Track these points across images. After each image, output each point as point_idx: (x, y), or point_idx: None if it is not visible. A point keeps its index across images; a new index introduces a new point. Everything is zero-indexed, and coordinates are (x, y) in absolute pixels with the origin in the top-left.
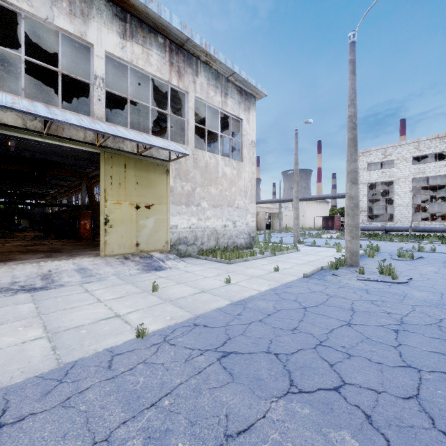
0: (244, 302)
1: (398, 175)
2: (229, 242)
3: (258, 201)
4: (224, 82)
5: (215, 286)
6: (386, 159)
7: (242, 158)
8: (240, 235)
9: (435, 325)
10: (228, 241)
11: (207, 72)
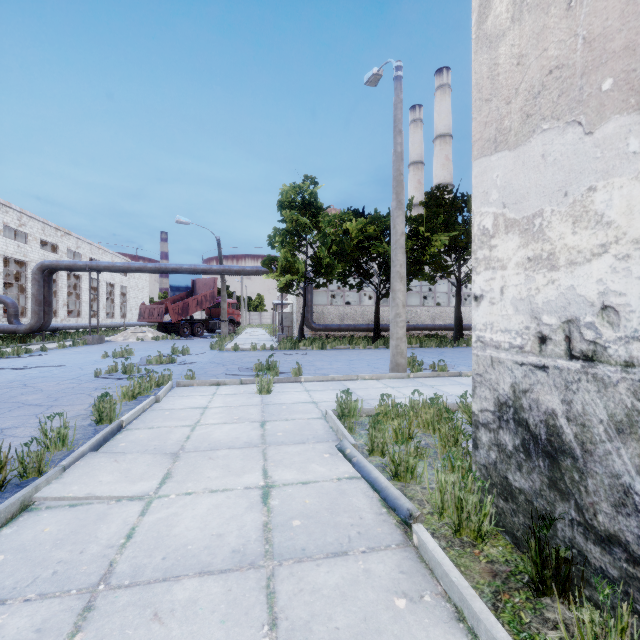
0: None
1: None
2: None
3: None
4: None
5: None
6: None
7: None
8: None
9: None
10: None
11: None
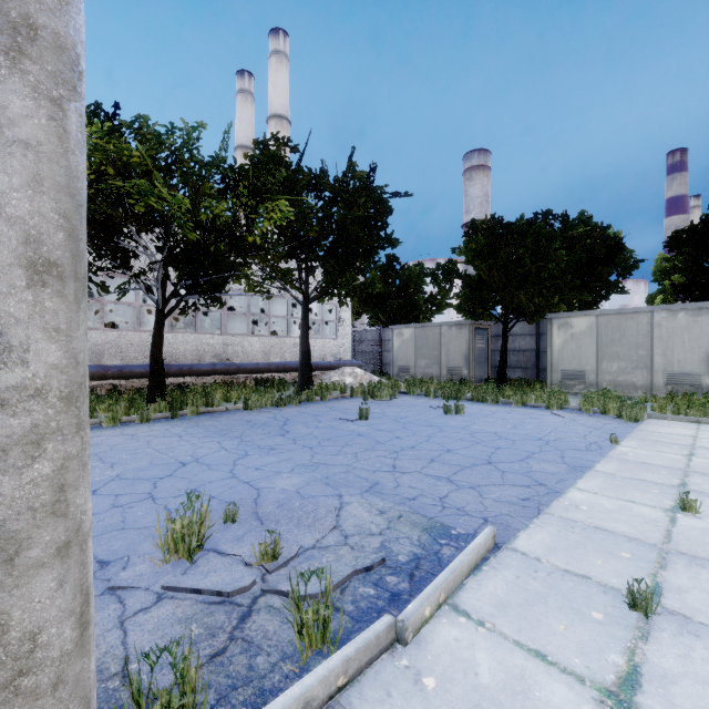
0: (575, 468)
1: None
2: None
3: None
4: None
5: (698, 502)
6: None
7: None
8: None
9: (371, 449)
10: None
11: None
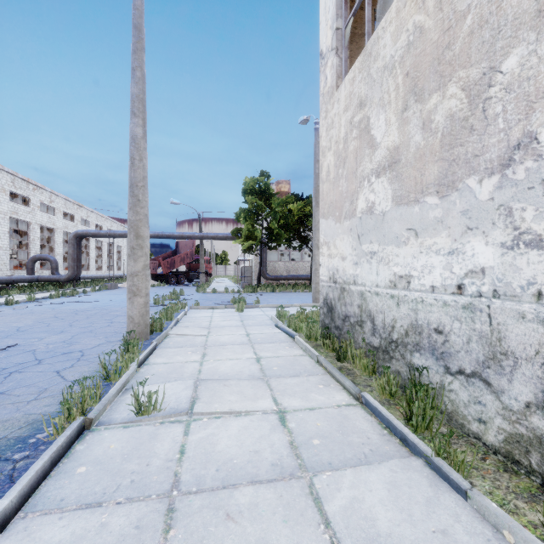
0: None
1: None
2: None
3: None
4: None
5: None
6: None
7: None
8: None
9: None
10: None
11: None
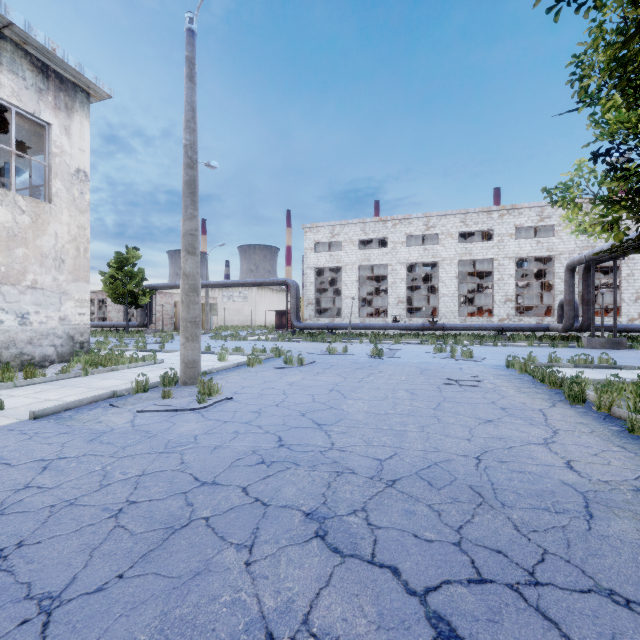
0: None
1: (346, 260)
2: (6, 353)
3: (169, 285)
4: None
5: None
6: (334, 239)
7: (49, 196)
8: (41, 339)
9: (59, 506)
10: (1, 352)
11: None
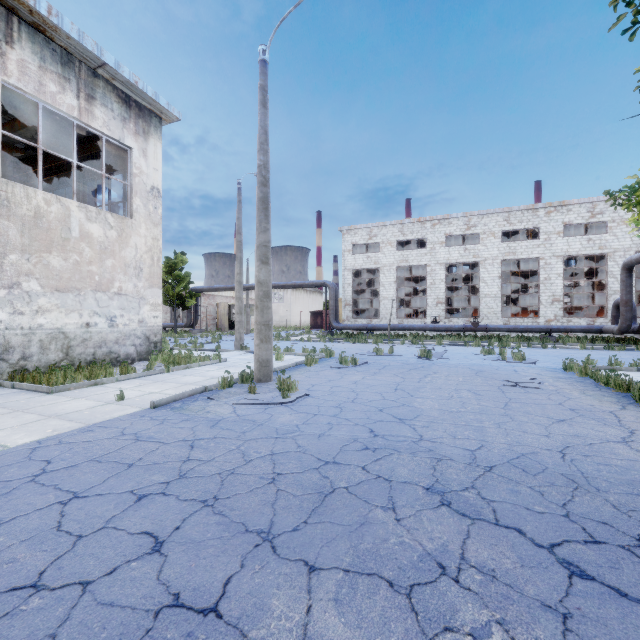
0: None
1: (384, 261)
2: (99, 352)
3: (213, 287)
4: (85, 75)
5: None
6: (372, 241)
7: (131, 212)
8: (125, 339)
9: (225, 474)
10: (95, 351)
11: (39, 46)
